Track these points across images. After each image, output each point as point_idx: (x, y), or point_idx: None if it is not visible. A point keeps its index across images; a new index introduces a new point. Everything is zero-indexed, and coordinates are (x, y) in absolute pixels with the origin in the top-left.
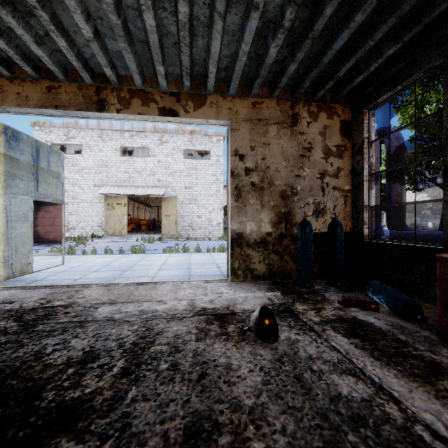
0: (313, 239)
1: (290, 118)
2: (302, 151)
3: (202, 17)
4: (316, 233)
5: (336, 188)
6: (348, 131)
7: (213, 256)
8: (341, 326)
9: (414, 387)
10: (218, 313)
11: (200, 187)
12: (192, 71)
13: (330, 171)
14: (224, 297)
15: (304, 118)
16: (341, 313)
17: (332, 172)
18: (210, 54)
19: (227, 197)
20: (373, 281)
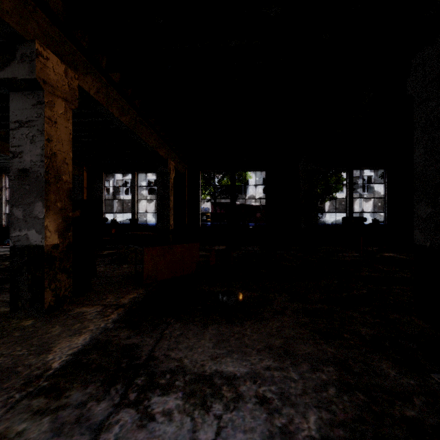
0: None
1: None
2: None
3: None
4: None
5: None
6: None
7: None
8: None
9: None
10: None
11: None
12: None
13: None
14: None
15: None
16: None
17: None
18: None
19: None
20: (8, 239)
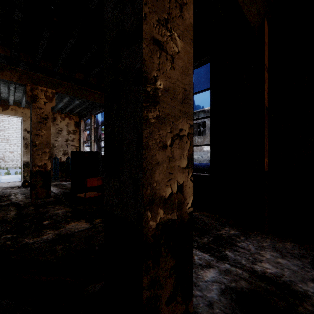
0: (63, 164)
1: (52, 118)
2: (58, 131)
3: (5, 92)
4: (64, 161)
5: (73, 145)
6: (78, 125)
7: (19, 176)
8: (53, 184)
9: (55, 188)
10: (12, 187)
11: (12, 130)
12: (1, 98)
13: (70, 139)
14: (17, 184)
15: (59, 119)
16: (58, 183)
17: (71, 139)
18: (9, 99)
19: (21, 147)
20: None
